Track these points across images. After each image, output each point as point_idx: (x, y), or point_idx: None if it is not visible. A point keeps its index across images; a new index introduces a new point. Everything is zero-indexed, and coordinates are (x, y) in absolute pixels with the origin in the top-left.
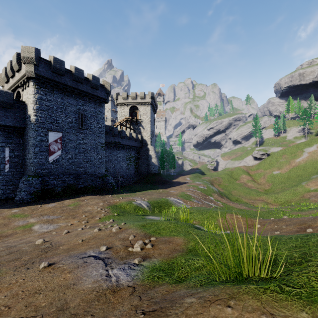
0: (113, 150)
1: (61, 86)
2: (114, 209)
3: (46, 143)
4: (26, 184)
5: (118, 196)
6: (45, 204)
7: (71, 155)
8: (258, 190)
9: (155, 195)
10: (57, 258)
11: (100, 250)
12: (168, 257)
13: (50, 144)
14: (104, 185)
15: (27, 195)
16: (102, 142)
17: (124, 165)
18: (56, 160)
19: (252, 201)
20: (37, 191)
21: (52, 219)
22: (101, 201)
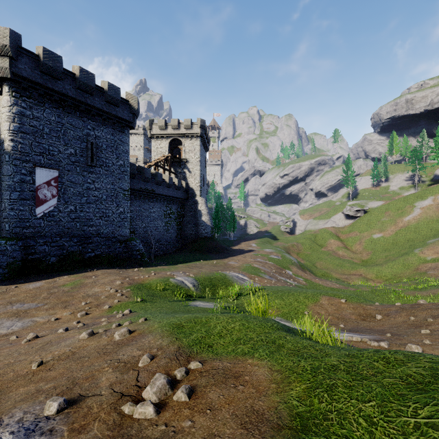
0: (144, 202)
1: (57, 96)
2: (138, 291)
3: (31, 186)
4: None
5: (148, 270)
6: (24, 283)
7: (74, 206)
8: (352, 260)
9: (206, 268)
10: None
11: (43, 410)
12: None
13: (38, 188)
14: (127, 254)
15: None
16: (125, 188)
17: (161, 224)
18: (48, 214)
19: (346, 276)
20: (13, 262)
21: (26, 310)
22: (118, 278)
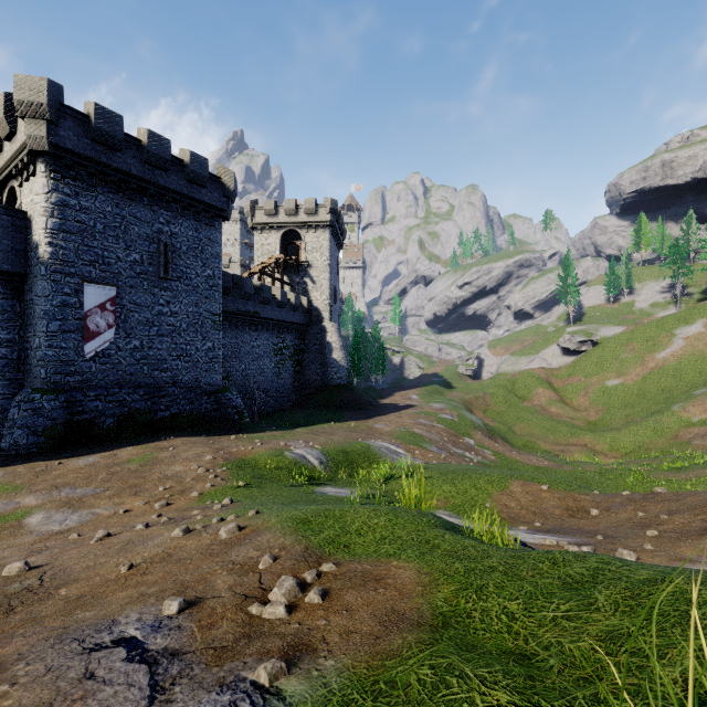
0: (243, 332)
1: (116, 175)
2: (238, 470)
3: (77, 312)
4: (27, 410)
5: (251, 438)
6: (71, 458)
7: (139, 340)
8: (572, 422)
9: (339, 434)
10: (20, 642)
11: (161, 611)
12: (374, 651)
13: (87, 315)
14: (219, 412)
15: (27, 437)
16: (215, 312)
17: (270, 365)
18: (102, 353)
19: (561, 448)
20: (53, 426)
21: (80, 498)
22: (208, 450)
